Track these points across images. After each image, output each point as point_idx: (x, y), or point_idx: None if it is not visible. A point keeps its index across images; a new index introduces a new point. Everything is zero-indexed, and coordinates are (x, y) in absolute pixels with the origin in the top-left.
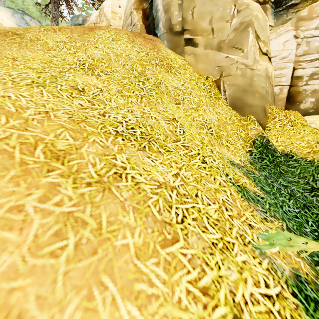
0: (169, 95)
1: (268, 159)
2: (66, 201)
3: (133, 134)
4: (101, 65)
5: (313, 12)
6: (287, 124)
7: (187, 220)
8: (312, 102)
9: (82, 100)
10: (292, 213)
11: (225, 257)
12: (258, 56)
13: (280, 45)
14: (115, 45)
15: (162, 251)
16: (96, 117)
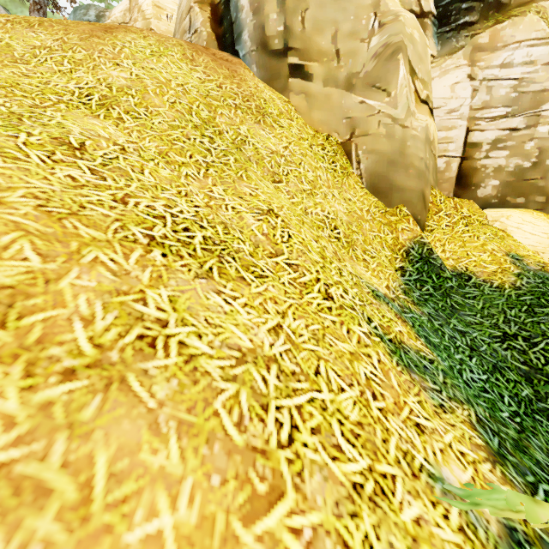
0: (261, 166)
1: (432, 282)
2: None
3: (188, 243)
4: (126, 100)
5: (498, 39)
6: (460, 223)
7: (299, 436)
8: (495, 186)
9: (76, 169)
10: (478, 382)
11: (381, 519)
12: (414, 105)
13: (447, 88)
14: (156, 63)
15: (246, 536)
16: (107, 206)
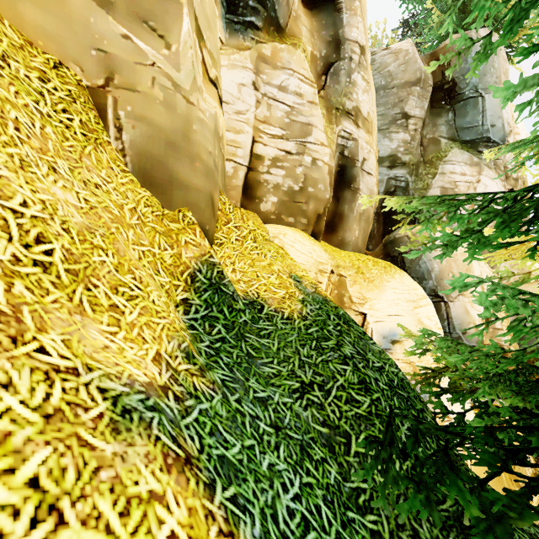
0: None
1: (224, 319)
2: None
3: None
4: None
5: (278, 58)
6: (249, 238)
7: None
8: (275, 203)
9: None
10: (295, 513)
11: None
12: (201, 78)
13: (235, 85)
14: None
15: None
16: None
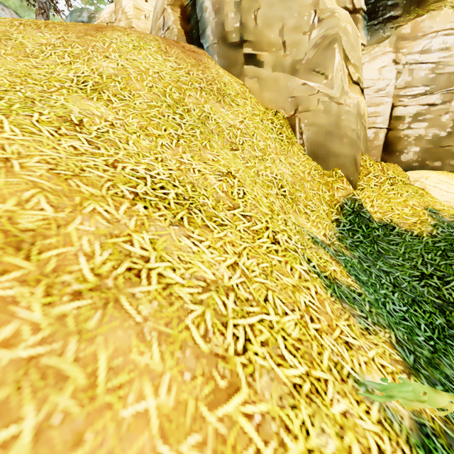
0: (222, 137)
1: (362, 232)
2: (26, 333)
3: (164, 198)
4: (114, 85)
5: (418, 30)
6: (386, 183)
7: (252, 347)
8: (416, 152)
9: (77, 141)
10: (398, 312)
11: (315, 411)
12: (347, 85)
13: (375, 71)
14: (137, 55)
15: (211, 417)
16: (101, 169)
